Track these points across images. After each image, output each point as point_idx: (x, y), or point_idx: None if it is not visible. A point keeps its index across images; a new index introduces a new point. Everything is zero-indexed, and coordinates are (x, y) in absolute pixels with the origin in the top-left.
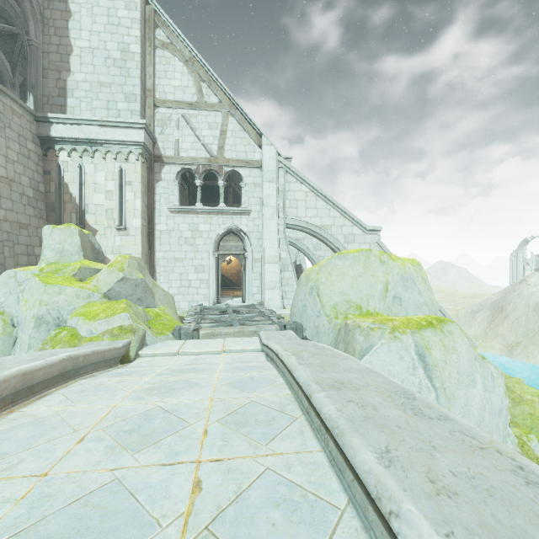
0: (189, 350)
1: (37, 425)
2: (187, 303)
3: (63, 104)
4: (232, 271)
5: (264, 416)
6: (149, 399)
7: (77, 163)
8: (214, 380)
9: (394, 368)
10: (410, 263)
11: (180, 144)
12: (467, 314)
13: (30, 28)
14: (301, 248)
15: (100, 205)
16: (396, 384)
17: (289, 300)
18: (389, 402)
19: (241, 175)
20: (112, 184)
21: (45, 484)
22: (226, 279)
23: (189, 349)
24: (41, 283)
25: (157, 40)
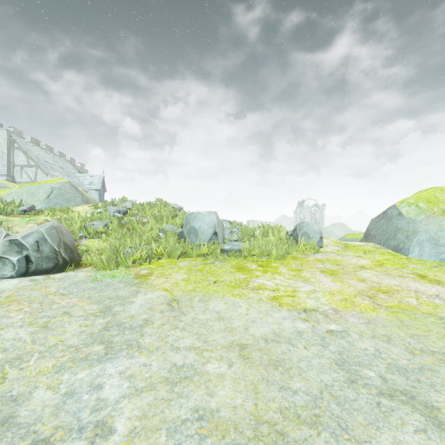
0: None
1: None
2: None
3: None
4: None
5: None
6: None
7: None
8: None
9: None
10: None
11: (22, 178)
12: None
13: None
14: None
15: None
16: None
17: None
18: None
19: None
20: None
21: None
22: None
23: None
24: None
25: (15, 146)
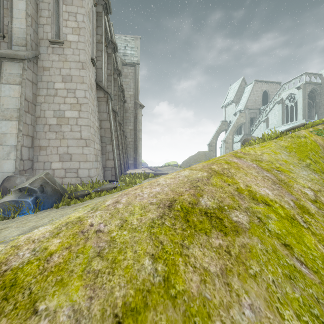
0: None
1: None
2: None
3: None
4: None
5: None
6: None
7: None
8: None
9: None
10: None
11: None
12: None
13: (316, 97)
14: None
15: None
16: None
17: None
18: None
19: None
20: None
21: None
22: None
23: None
24: None
25: None
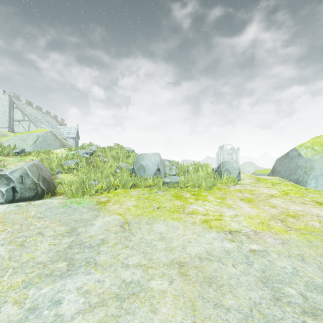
0: None
1: None
2: None
3: None
4: None
5: None
6: None
7: None
8: None
9: None
10: None
11: (19, 129)
12: None
13: None
14: None
15: None
16: None
17: None
18: None
19: None
20: None
21: None
22: None
23: None
24: None
25: (14, 107)
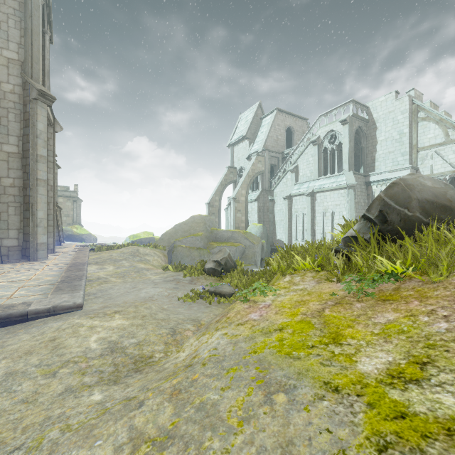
0: None
1: None
2: None
3: (373, 166)
4: None
5: None
6: None
7: (379, 189)
8: None
9: None
10: None
11: (433, 167)
12: None
13: (361, 141)
14: None
15: None
16: None
17: None
18: None
19: None
20: None
21: None
22: None
23: None
24: None
25: (419, 118)
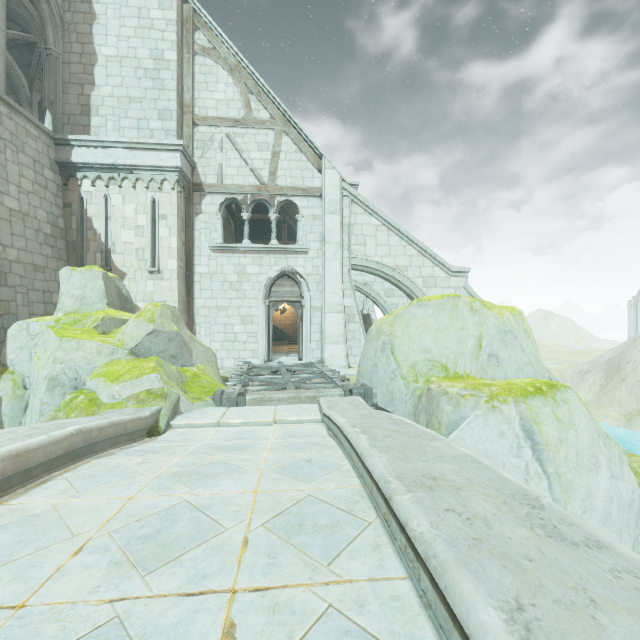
0: (231, 420)
1: (26, 526)
2: (232, 361)
3: (86, 124)
4: (287, 322)
5: (324, 519)
6: (175, 490)
7: (103, 194)
8: (260, 462)
9: (492, 447)
10: (509, 312)
11: (224, 169)
12: (575, 375)
13: (48, 34)
14: (369, 295)
15: (129, 243)
16: (510, 482)
17: (355, 357)
18: (506, 514)
19: (297, 206)
20: (143, 217)
21: (18, 623)
22: (280, 331)
23: (231, 418)
24: (56, 336)
25: (197, 44)
